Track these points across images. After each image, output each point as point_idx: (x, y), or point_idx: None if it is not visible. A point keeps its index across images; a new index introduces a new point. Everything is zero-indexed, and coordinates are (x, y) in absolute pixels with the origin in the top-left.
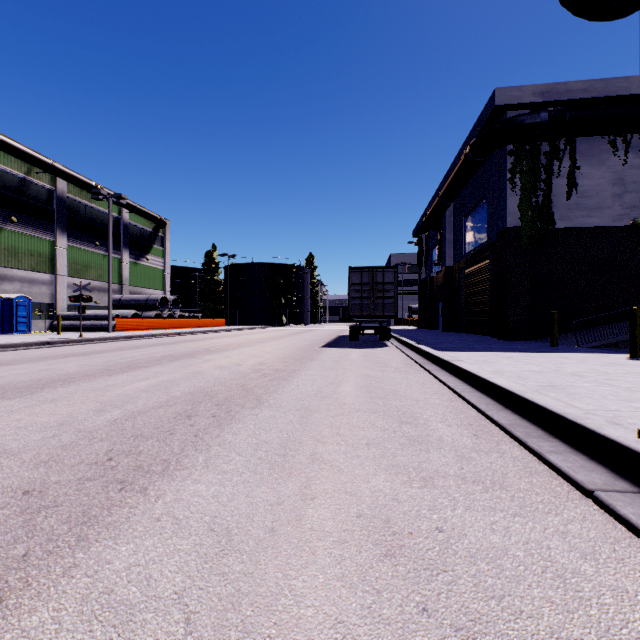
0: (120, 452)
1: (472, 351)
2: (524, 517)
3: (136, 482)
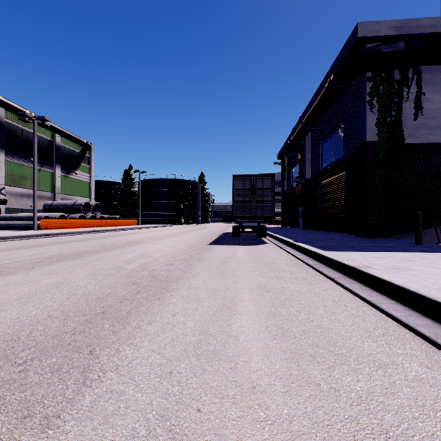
0: None
1: (357, 251)
2: None
3: None
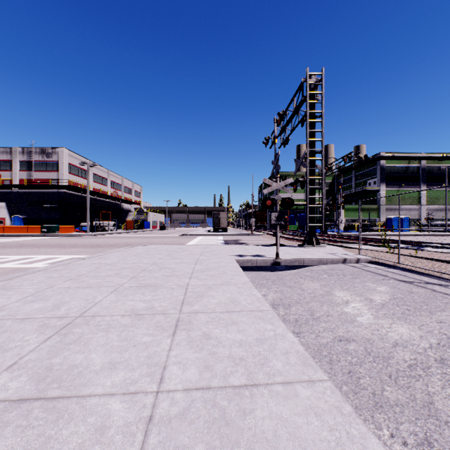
0: None
1: None
2: None
3: None
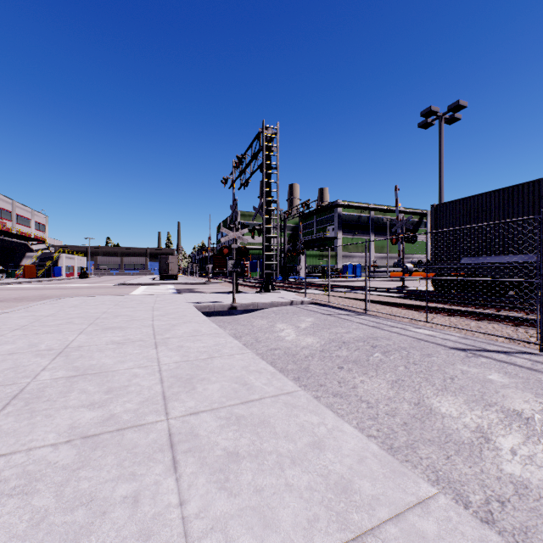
0: None
1: None
2: None
3: None
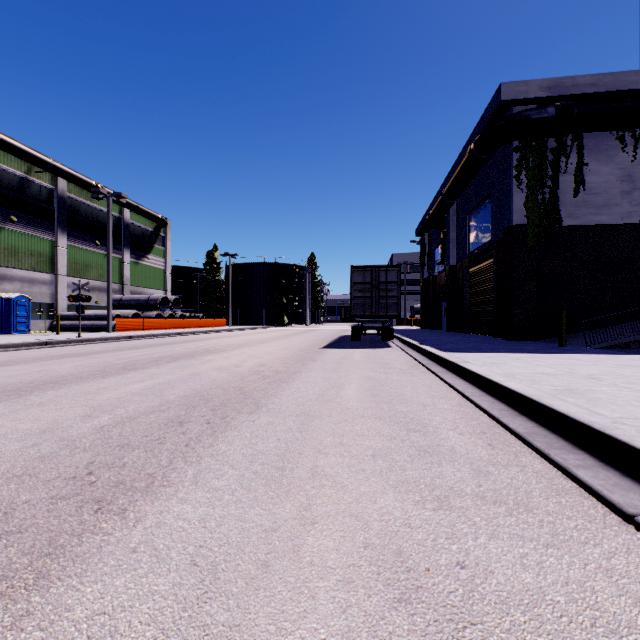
0: (102, 464)
1: (478, 352)
2: (558, 548)
3: (115, 501)
